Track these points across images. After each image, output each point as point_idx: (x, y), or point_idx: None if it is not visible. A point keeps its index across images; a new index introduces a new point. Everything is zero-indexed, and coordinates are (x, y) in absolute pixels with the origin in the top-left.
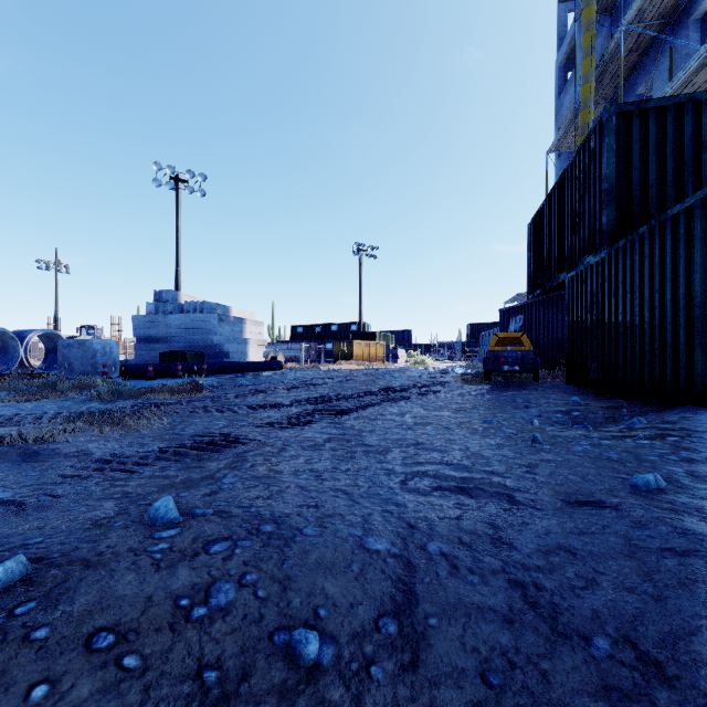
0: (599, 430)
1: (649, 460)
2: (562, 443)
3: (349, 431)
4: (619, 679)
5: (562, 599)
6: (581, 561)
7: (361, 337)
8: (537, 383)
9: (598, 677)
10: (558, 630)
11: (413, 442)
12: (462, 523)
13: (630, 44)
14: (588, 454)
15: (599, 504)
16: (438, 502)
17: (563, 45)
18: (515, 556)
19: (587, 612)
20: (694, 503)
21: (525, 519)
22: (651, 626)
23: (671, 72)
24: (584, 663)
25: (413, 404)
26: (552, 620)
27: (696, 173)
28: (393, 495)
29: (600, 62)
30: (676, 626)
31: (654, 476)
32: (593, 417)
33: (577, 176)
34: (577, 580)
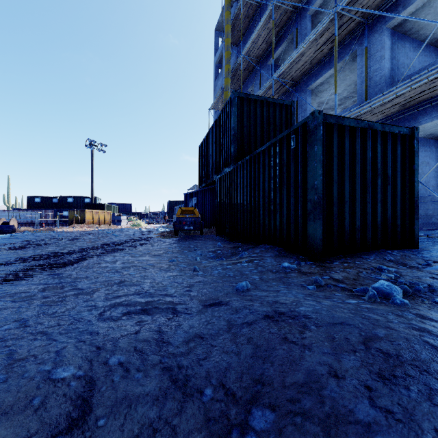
0: (227, 260)
1: (246, 274)
2: (209, 270)
3: (66, 279)
4: (214, 412)
5: (192, 370)
6: (206, 342)
7: (93, 207)
8: (202, 236)
9: (204, 415)
10: (187, 392)
11: (117, 281)
12: (139, 335)
13: (245, 65)
14: (220, 274)
15: (220, 303)
16: (124, 323)
17: (217, 54)
18: (169, 349)
19: (204, 374)
20: (260, 294)
21: (180, 322)
22: (233, 371)
23: (260, 85)
24: (198, 409)
25: (125, 254)
26: (185, 387)
27: (268, 135)
28: (90, 326)
29: (233, 69)
30: (243, 367)
31: (246, 283)
32: (227, 253)
33: (221, 124)
34: (202, 354)
